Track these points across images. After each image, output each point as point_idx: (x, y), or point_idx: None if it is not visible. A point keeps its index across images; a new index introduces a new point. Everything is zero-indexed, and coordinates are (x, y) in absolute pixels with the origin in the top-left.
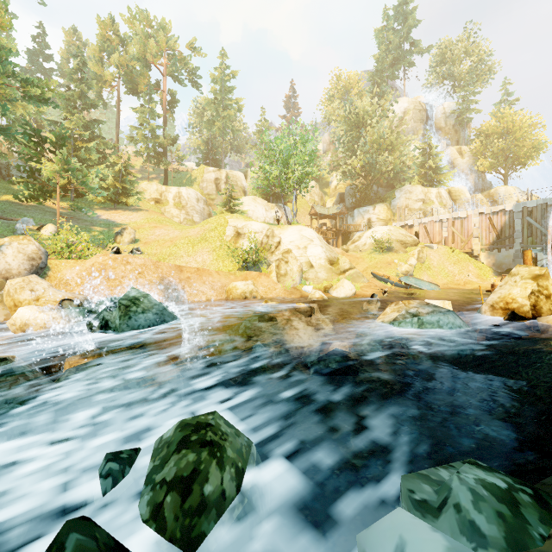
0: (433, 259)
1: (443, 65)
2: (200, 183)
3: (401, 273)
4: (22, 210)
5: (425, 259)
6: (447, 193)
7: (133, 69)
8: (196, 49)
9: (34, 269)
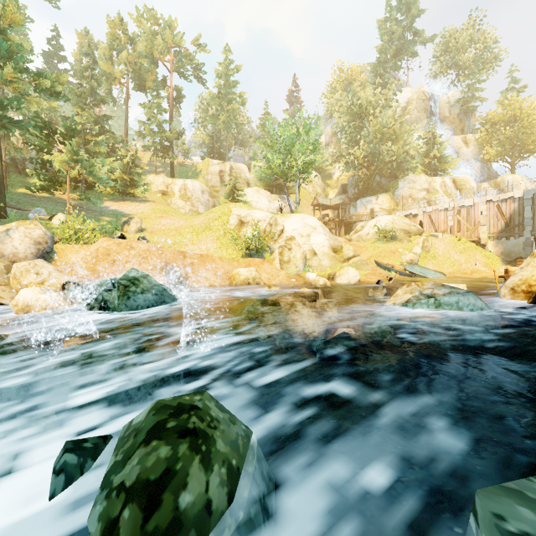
0: (438, 248)
1: (447, 54)
2: (205, 175)
3: (405, 262)
4: (36, 201)
5: (430, 248)
6: (451, 182)
7: (141, 66)
8: (201, 45)
9: (40, 253)
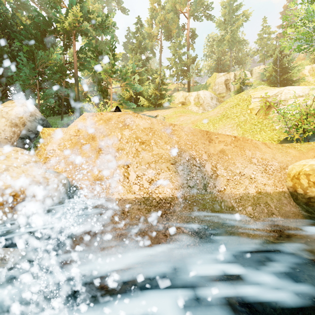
0: None
1: None
2: (213, 87)
3: None
4: None
5: None
6: None
7: (168, 20)
8: None
9: (17, 139)
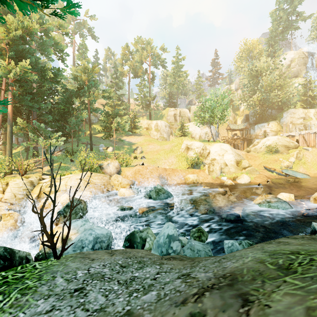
0: (308, 157)
1: None
2: (166, 117)
3: (283, 167)
4: (99, 140)
5: (302, 157)
6: None
7: (136, 67)
8: (164, 49)
9: (117, 172)
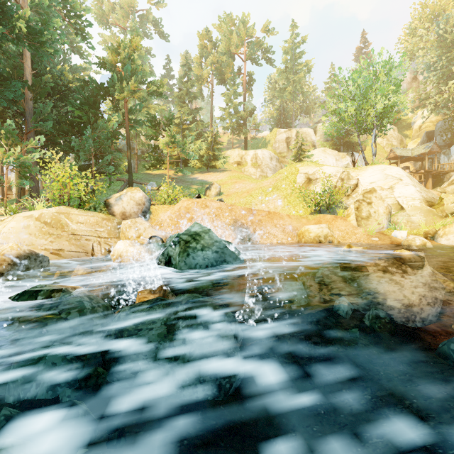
0: None
1: None
2: (273, 144)
3: None
4: (151, 177)
5: None
6: None
7: (221, 63)
8: (269, 30)
9: (140, 213)
